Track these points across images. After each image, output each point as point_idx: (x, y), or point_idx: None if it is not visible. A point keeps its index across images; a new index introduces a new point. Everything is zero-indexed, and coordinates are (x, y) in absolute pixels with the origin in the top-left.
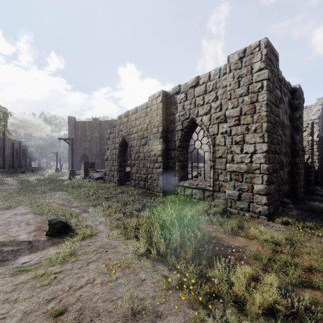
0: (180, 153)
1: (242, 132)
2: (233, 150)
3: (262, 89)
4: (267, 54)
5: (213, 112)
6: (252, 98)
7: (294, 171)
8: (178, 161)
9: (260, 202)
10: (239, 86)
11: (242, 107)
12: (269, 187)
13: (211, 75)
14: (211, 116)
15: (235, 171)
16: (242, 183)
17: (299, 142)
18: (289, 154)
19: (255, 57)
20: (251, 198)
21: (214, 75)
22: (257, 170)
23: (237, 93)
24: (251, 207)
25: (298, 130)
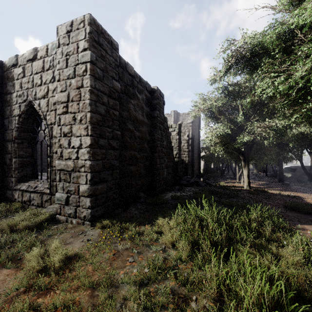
0: (19, 146)
1: (70, 122)
2: (62, 144)
3: (86, 72)
4: (90, 33)
5: (50, 95)
6: (78, 82)
7: (153, 165)
8: (15, 156)
9: (85, 205)
10: (67, 65)
11: (70, 92)
12: (92, 187)
13: (48, 49)
14: (49, 100)
15: (63, 170)
16: (70, 184)
17: (156, 139)
18: (147, 149)
19: (80, 33)
20: (77, 201)
21: (52, 50)
22: (82, 168)
23: (65, 74)
24: (78, 212)
25: (156, 128)
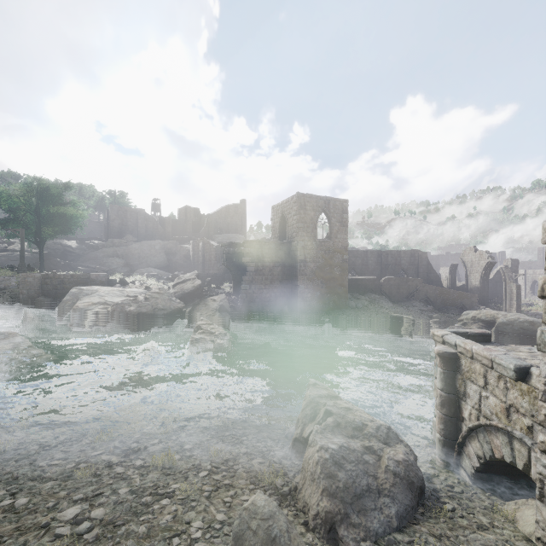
0: (531, 288)
1: None
2: None
3: None
4: None
5: None
6: None
7: None
8: (530, 290)
9: None
10: None
11: None
12: None
13: (541, 271)
14: None
15: None
16: None
17: None
18: None
19: None
20: None
21: (542, 271)
22: None
23: None
24: None
25: None
